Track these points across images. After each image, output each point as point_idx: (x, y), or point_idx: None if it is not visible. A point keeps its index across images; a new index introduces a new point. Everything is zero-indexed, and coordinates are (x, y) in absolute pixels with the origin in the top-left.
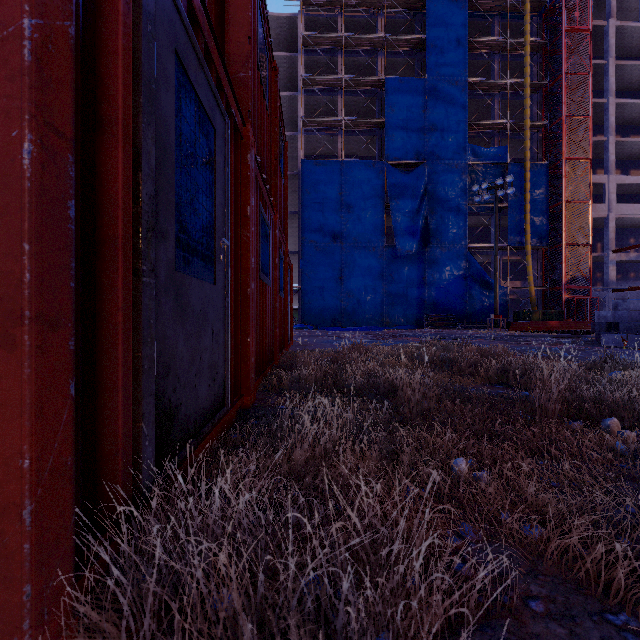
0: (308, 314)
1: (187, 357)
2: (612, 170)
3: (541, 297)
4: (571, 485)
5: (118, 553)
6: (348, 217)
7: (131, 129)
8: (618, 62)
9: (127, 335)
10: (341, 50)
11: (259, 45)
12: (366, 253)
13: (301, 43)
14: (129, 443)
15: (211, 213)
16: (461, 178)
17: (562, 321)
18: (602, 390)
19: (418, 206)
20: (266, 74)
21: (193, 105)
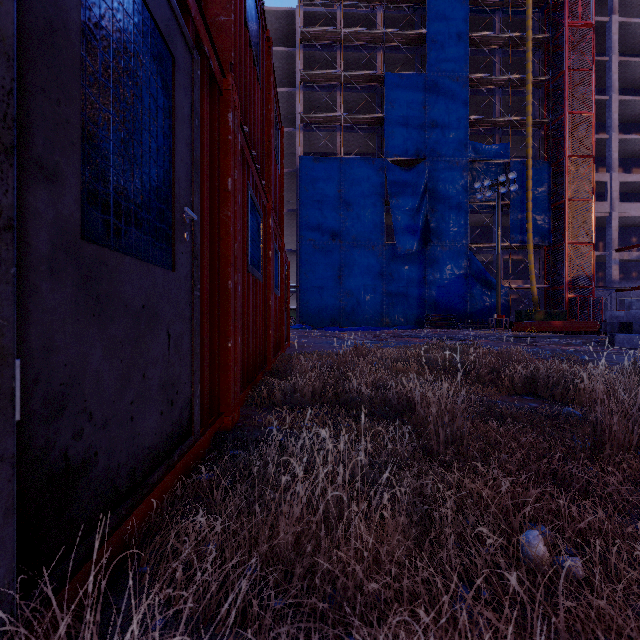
0: (306, 314)
1: (112, 377)
2: (615, 168)
3: (543, 297)
4: None
5: None
6: (347, 215)
7: None
8: (621, 59)
9: None
10: (340, 45)
11: None
12: (365, 252)
13: (299, 38)
14: None
15: (167, 171)
16: (462, 176)
17: (565, 321)
18: None
19: (418, 204)
20: (257, 40)
21: None
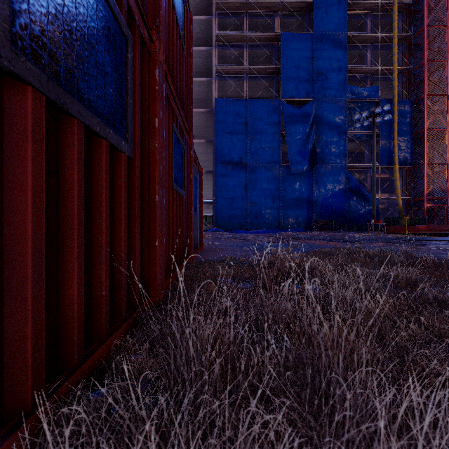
0: (220, 220)
1: None
2: None
3: (405, 206)
4: None
5: None
6: (252, 143)
7: None
8: None
9: None
10: (246, 13)
11: None
12: (266, 172)
13: (215, 7)
14: None
15: None
16: (342, 112)
17: (429, 225)
18: None
19: (307, 134)
20: None
21: None
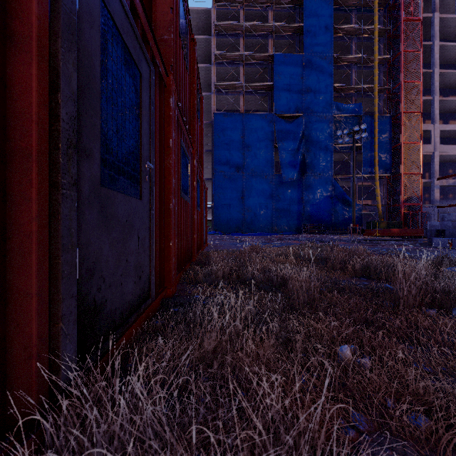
0: (219, 224)
1: (113, 260)
2: (436, 120)
3: (386, 211)
4: (442, 370)
5: (29, 455)
6: (247, 154)
7: (48, 50)
8: (441, 43)
9: (43, 243)
10: (242, 34)
11: (180, 18)
12: (260, 180)
13: (214, 29)
14: (46, 345)
15: (137, 141)
16: (328, 126)
17: (401, 229)
18: (450, 284)
19: (298, 146)
20: (186, 42)
21: (119, 48)
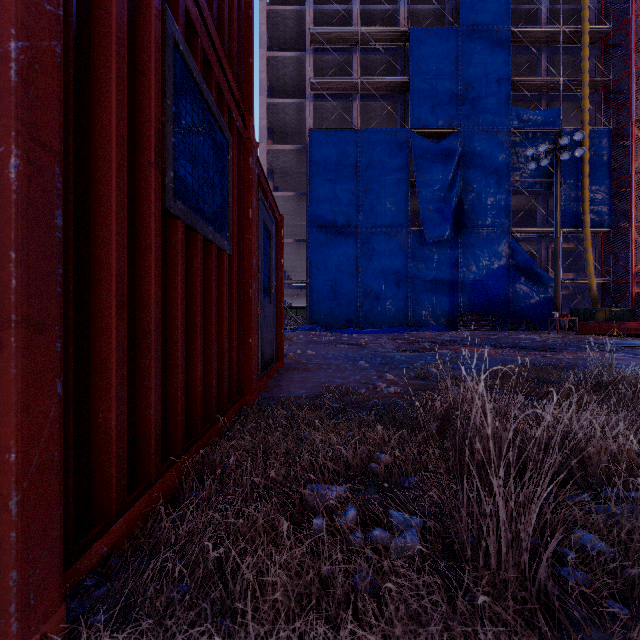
0: (317, 313)
1: None
2: None
3: (599, 292)
4: None
5: None
6: (365, 197)
7: None
8: None
9: None
10: None
11: None
12: (387, 240)
13: None
14: None
15: None
16: (503, 148)
17: None
18: None
19: (450, 182)
20: None
21: None
